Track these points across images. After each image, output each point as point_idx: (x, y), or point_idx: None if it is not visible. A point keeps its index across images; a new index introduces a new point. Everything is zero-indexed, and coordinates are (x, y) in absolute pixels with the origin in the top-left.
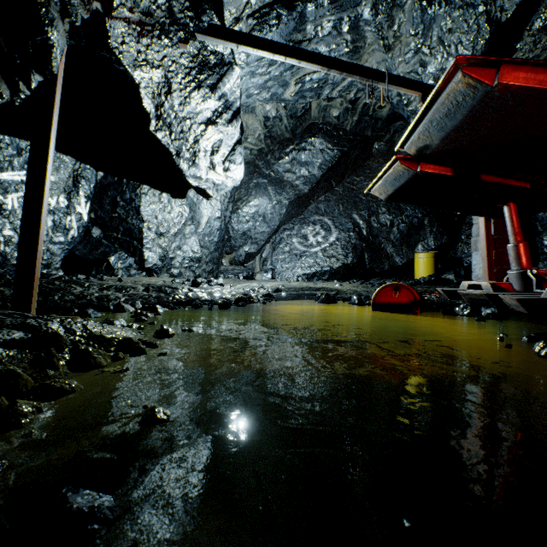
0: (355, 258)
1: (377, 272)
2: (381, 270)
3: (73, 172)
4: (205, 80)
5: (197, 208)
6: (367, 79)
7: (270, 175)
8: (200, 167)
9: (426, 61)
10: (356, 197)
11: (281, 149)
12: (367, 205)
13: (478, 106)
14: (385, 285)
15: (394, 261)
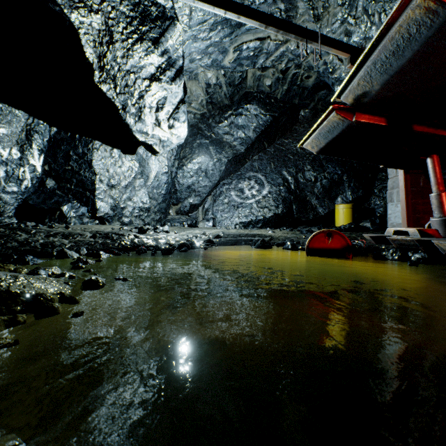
0: (284, 209)
1: (303, 220)
2: (307, 219)
3: (25, 126)
4: (147, 33)
5: (146, 163)
6: (301, 38)
7: (211, 137)
8: (146, 123)
9: (351, 30)
10: (285, 157)
11: (221, 114)
12: (294, 163)
13: (433, 38)
14: (319, 231)
15: (317, 212)
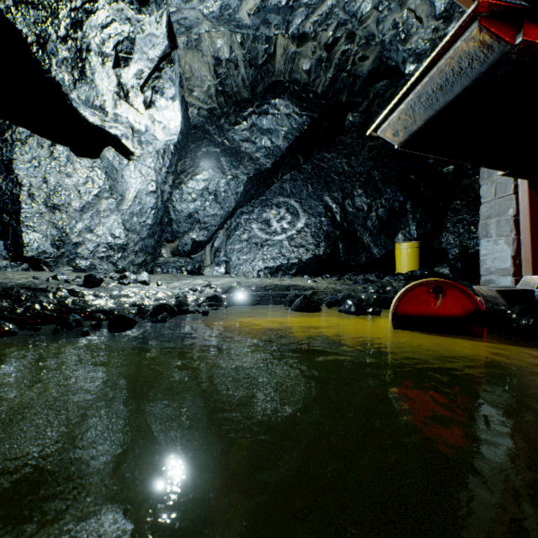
0: (328, 248)
1: (353, 265)
2: (358, 263)
3: None
4: None
5: (119, 175)
6: None
7: (224, 144)
8: (98, 88)
9: None
10: (328, 177)
11: (238, 111)
12: (340, 186)
13: None
14: (417, 282)
15: (371, 253)
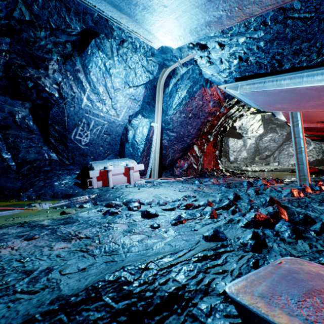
0: (323, 156)
1: None
2: None
3: None
4: (250, 120)
5: (245, 141)
6: None
7: (277, 123)
8: (248, 134)
9: None
10: None
11: None
12: None
13: (306, 134)
14: None
15: None
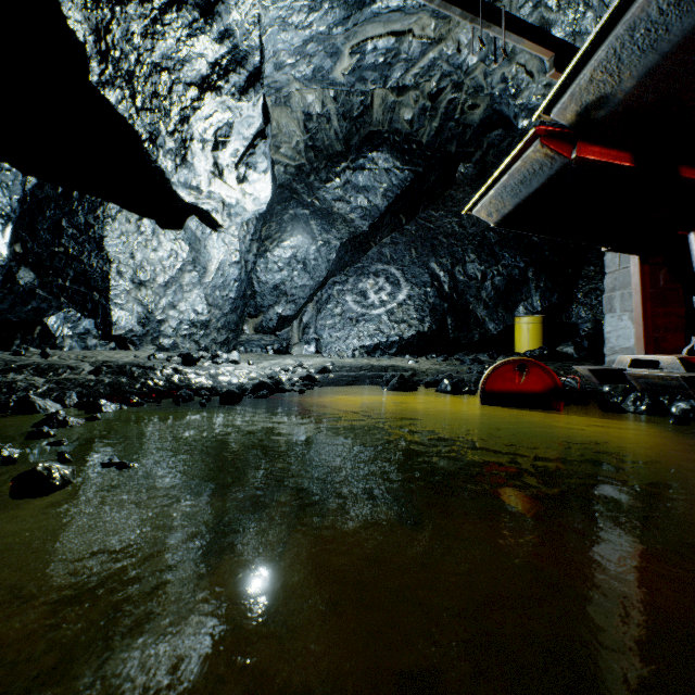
0: (434, 324)
1: (464, 343)
2: (470, 341)
3: None
4: None
5: (201, 246)
6: (472, 15)
7: (314, 204)
8: (196, 170)
9: (551, 20)
10: (435, 239)
11: (330, 167)
12: (449, 250)
13: None
14: (503, 361)
15: (487, 329)
